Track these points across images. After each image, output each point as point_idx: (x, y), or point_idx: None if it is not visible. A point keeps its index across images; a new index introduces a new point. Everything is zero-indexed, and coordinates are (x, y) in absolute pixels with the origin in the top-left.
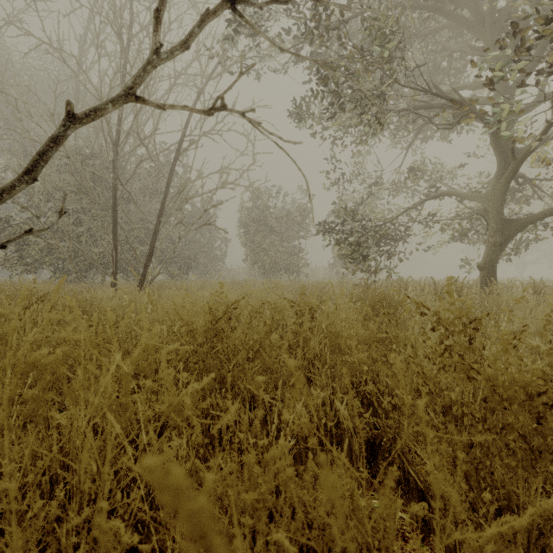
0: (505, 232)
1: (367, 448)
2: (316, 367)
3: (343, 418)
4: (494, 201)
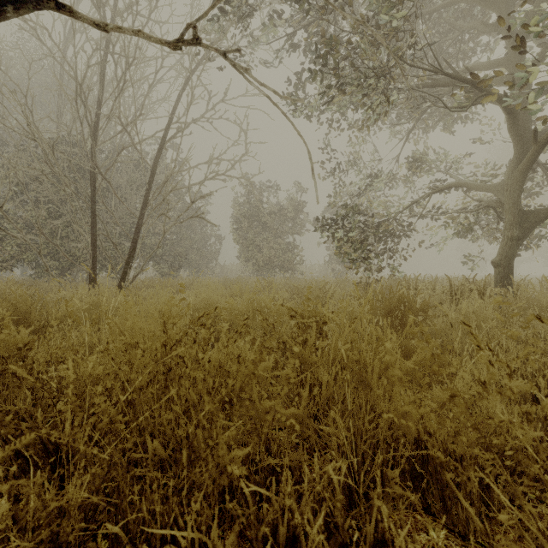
0: (523, 224)
1: None
2: (331, 416)
3: None
4: (511, 191)
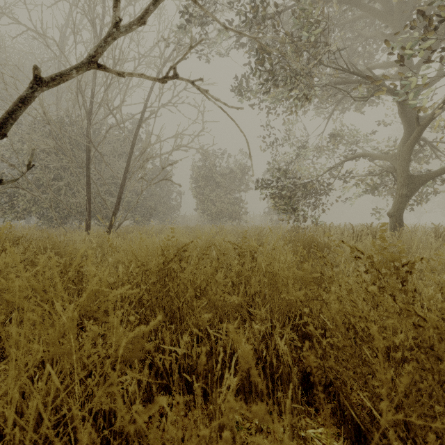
0: (410, 185)
1: (303, 378)
2: (256, 303)
3: (282, 353)
4: (401, 160)
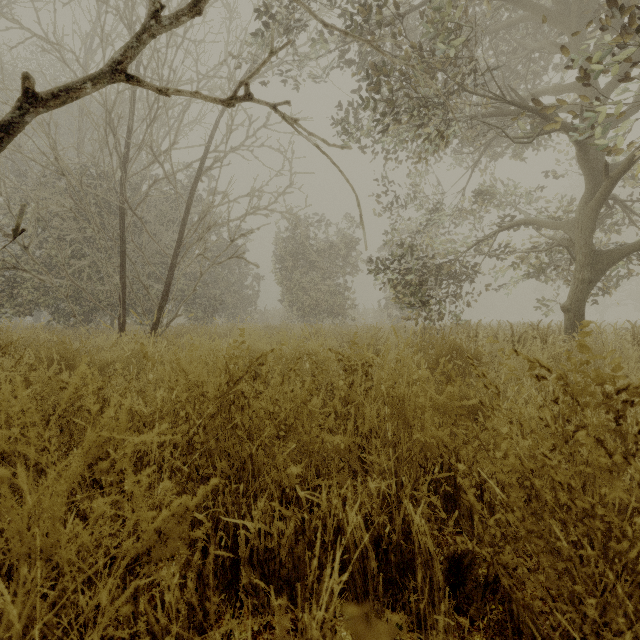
0: (595, 266)
1: (450, 569)
2: (373, 445)
3: (417, 531)
4: (582, 229)
